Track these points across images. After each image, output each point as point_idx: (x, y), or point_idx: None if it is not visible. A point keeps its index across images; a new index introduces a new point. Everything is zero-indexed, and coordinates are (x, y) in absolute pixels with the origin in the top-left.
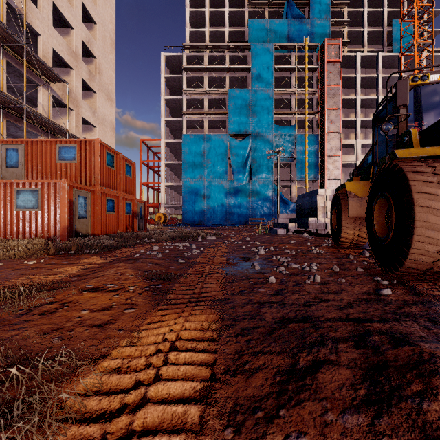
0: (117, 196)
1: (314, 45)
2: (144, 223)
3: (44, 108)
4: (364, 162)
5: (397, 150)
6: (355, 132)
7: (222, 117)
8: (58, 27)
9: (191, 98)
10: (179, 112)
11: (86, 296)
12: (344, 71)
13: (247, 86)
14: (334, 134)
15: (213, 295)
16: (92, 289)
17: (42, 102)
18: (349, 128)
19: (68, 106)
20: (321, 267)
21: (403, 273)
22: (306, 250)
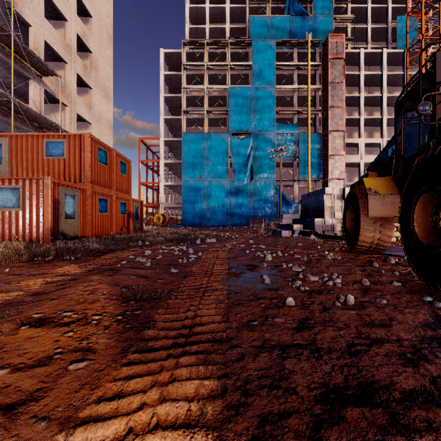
0: (110, 196)
1: (317, 41)
2: (140, 223)
3: (35, 103)
4: (382, 156)
5: None
6: (359, 130)
7: (222, 115)
8: (52, 20)
9: (191, 96)
10: (178, 110)
11: (20, 336)
12: (348, 69)
13: (248, 84)
14: (337, 132)
15: (210, 331)
16: (37, 322)
17: (34, 97)
18: (352, 127)
19: (61, 101)
20: (345, 280)
21: None
22: (319, 255)
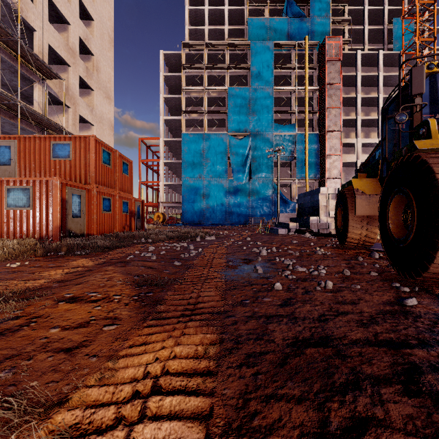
0: (113, 195)
1: (314, 43)
2: (141, 222)
3: (40, 106)
4: (371, 158)
5: (416, 141)
6: (356, 131)
7: (221, 115)
8: (55, 24)
9: (190, 97)
10: (178, 111)
11: (61, 308)
12: (345, 70)
13: (246, 85)
14: (334, 133)
15: (211, 307)
16: (70, 299)
17: (38, 99)
18: (349, 127)
19: (64, 103)
20: (330, 271)
21: (426, 278)
22: (311, 251)
